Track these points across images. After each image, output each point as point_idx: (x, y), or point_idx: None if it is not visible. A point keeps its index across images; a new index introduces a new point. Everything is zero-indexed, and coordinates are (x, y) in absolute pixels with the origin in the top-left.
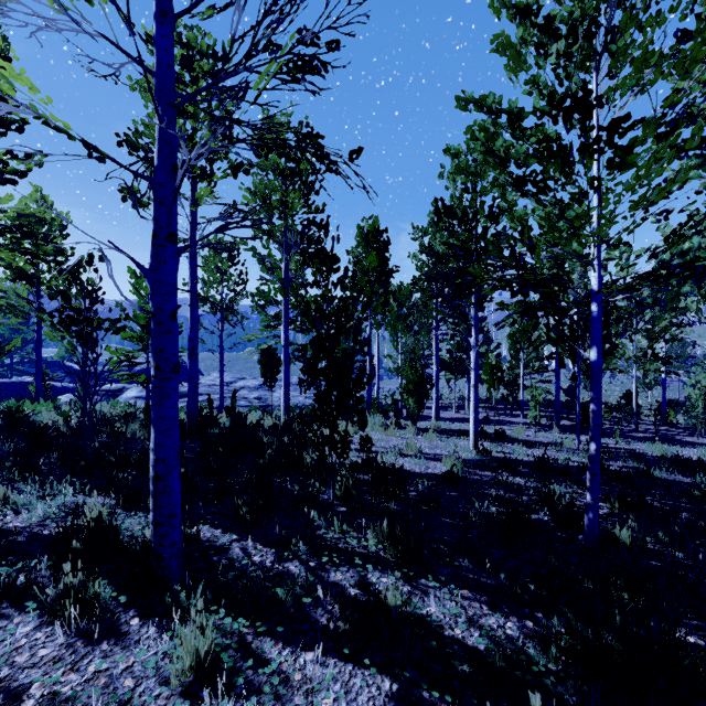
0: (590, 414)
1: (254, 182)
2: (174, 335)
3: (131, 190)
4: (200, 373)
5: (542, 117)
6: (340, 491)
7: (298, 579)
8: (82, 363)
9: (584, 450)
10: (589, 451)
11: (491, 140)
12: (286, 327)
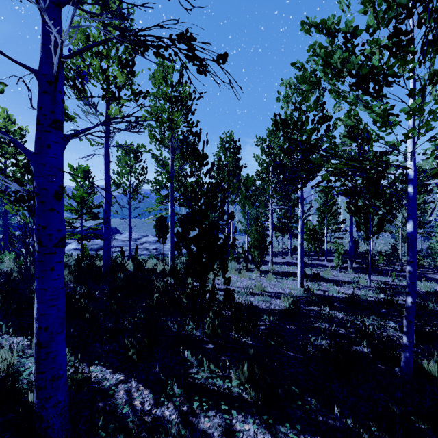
0: (407, 273)
1: (150, 105)
2: (58, 213)
3: (28, 86)
4: (119, 232)
5: (373, 33)
6: (208, 329)
7: (171, 432)
8: (24, 229)
9: (375, 288)
10: (406, 303)
11: (328, 56)
12: (172, 203)
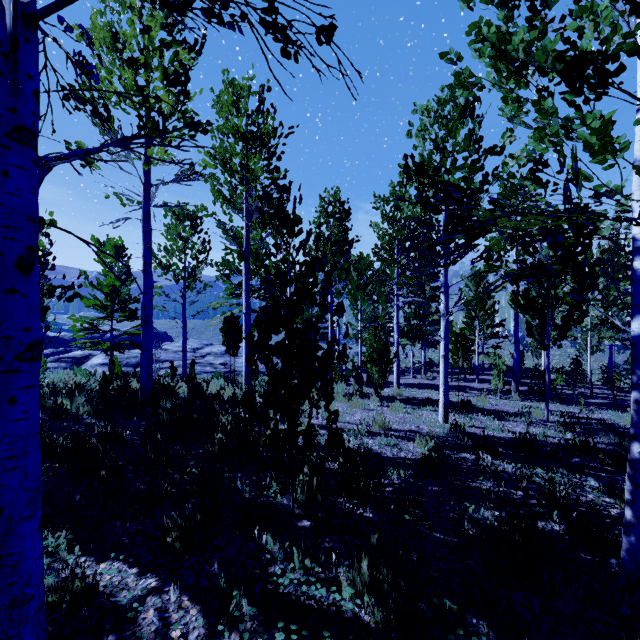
0: (632, 404)
1: (213, 145)
2: (25, 298)
3: None
4: (170, 339)
5: None
6: (302, 495)
7: None
8: None
9: (558, 423)
10: (630, 454)
11: (502, 42)
12: (247, 294)
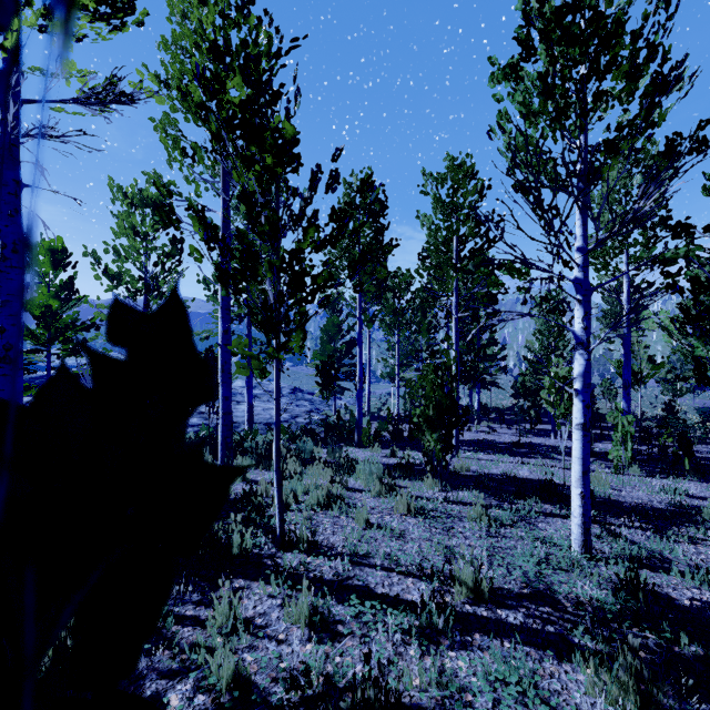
0: None
1: (162, 61)
2: None
3: None
4: None
5: None
6: None
7: None
8: None
9: None
10: None
11: None
12: (225, 313)
